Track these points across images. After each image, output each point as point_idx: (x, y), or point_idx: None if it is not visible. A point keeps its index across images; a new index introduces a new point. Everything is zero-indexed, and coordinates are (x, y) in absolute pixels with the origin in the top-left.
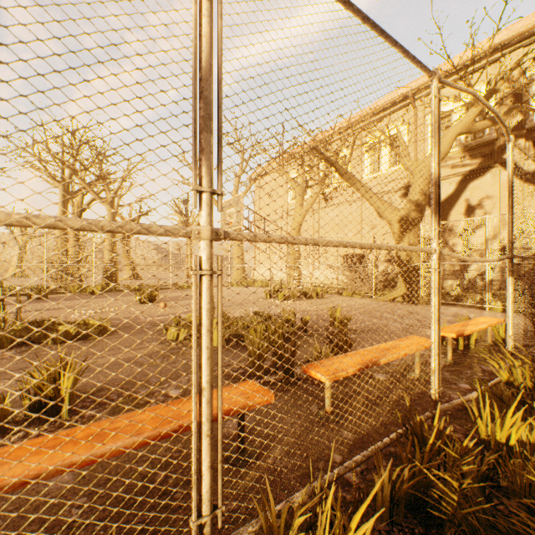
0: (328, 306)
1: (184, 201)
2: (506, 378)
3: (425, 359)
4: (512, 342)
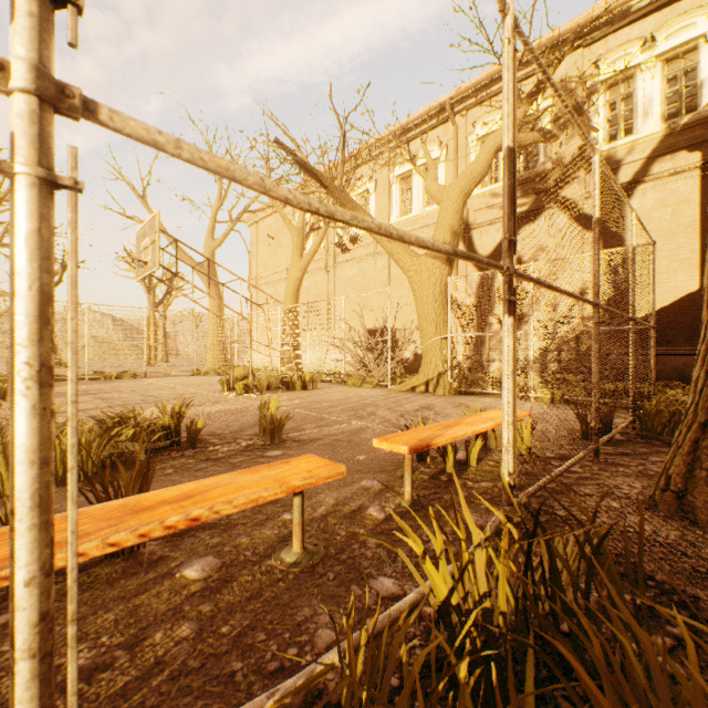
0: (307, 400)
1: None
2: (441, 586)
3: (363, 500)
4: (511, 461)
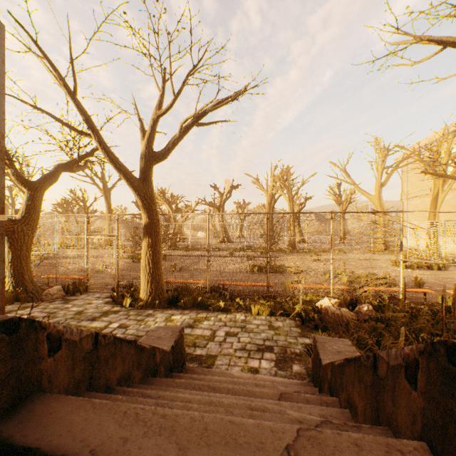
0: (438, 276)
1: (337, 185)
2: None
3: None
4: None
